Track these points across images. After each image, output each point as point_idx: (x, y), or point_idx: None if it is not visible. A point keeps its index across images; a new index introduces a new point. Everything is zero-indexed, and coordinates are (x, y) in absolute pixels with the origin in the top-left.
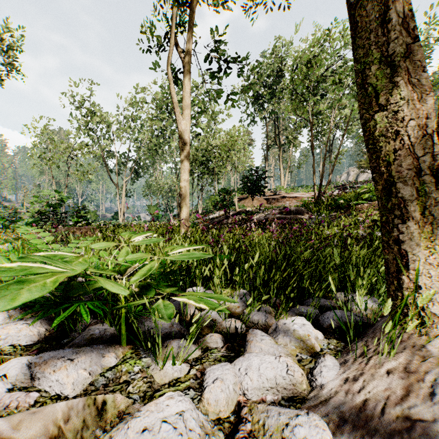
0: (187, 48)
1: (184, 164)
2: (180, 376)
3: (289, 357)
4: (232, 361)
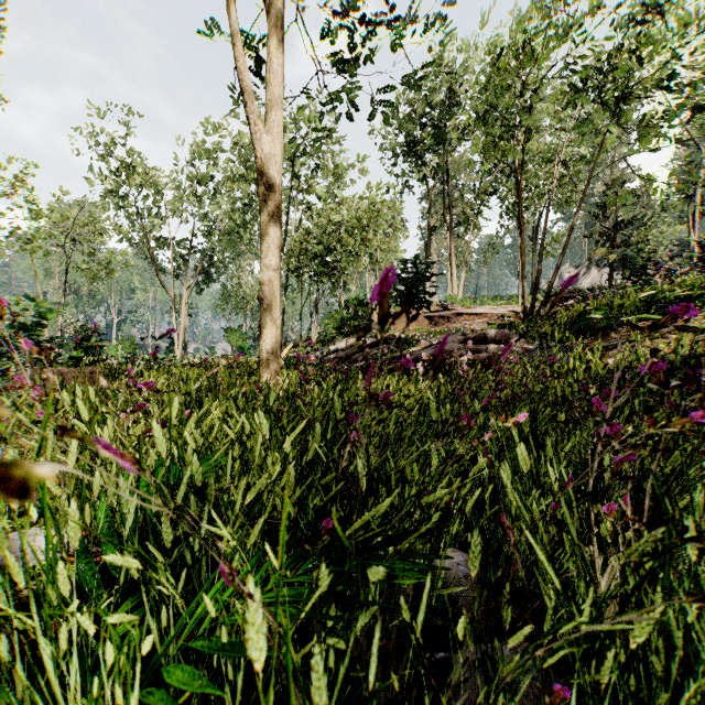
0: None
1: (269, 232)
2: None
3: None
4: None
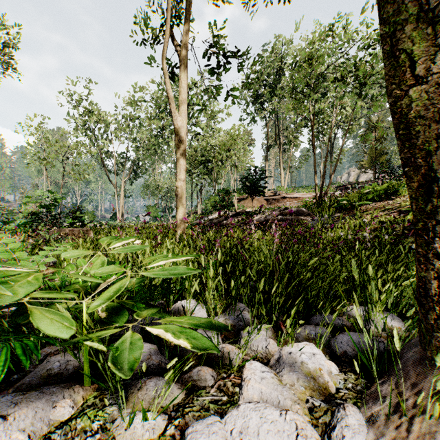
0: (183, 41)
1: (181, 163)
2: (153, 437)
3: (298, 406)
4: (224, 409)
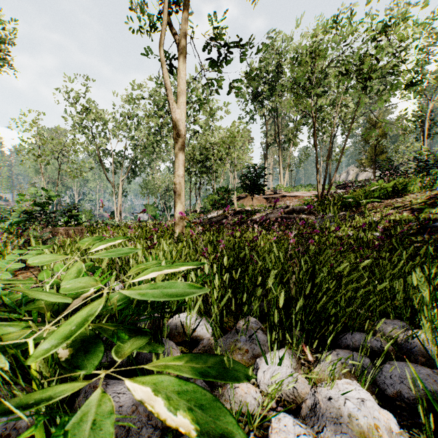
0: (182, 29)
1: (179, 158)
2: None
3: None
4: None
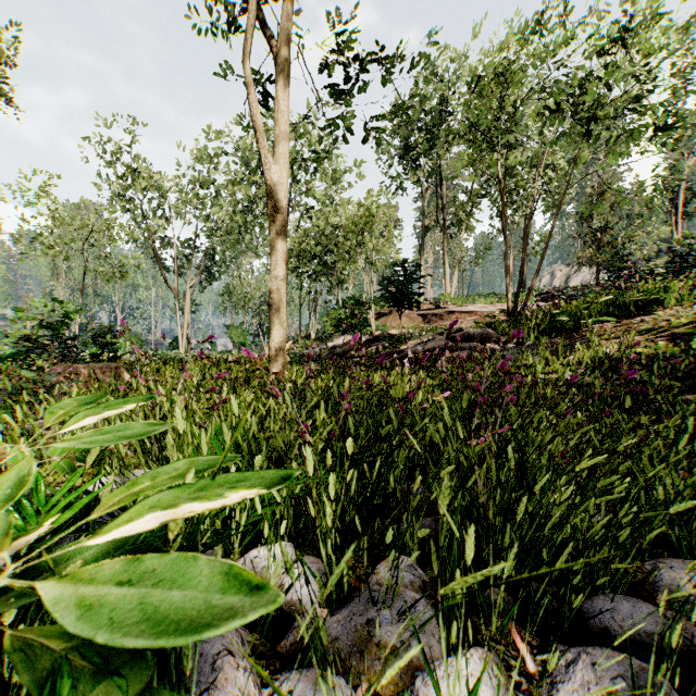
0: (282, 29)
1: (277, 247)
2: None
3: None
4: None
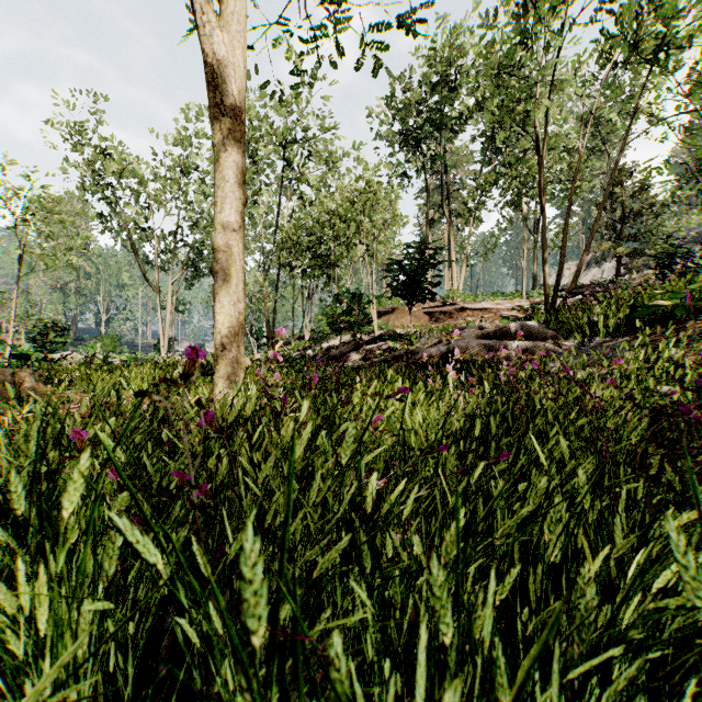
0: None
1: (227, 174)
2: None
3: None
4: None
